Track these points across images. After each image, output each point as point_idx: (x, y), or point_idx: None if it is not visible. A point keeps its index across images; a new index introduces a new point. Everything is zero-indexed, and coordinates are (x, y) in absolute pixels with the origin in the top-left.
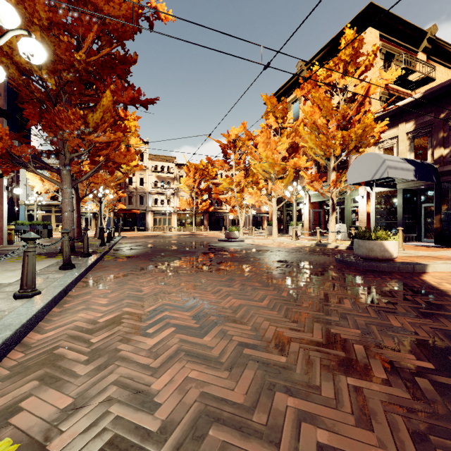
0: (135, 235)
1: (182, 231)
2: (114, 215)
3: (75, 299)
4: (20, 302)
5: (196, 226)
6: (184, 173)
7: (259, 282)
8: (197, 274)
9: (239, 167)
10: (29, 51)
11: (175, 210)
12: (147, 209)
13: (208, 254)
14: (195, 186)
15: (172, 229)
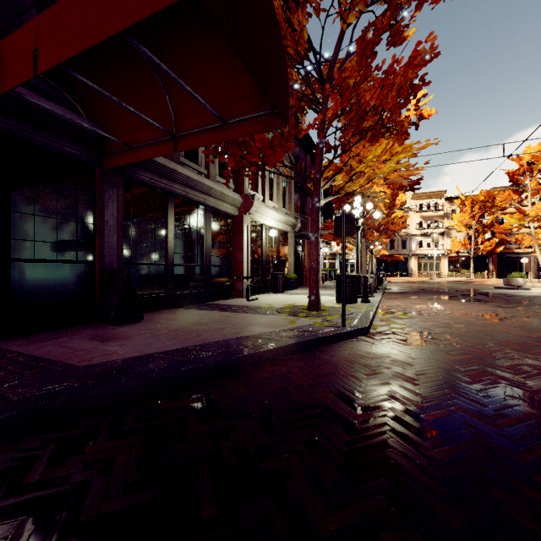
0: (398, 281)
1: (453, 278)
2: (376, 260)
3: (386, 301)
4: (371, 298)
5: (476, 272)
6: (458, 207)
7: (488, 306)
8: (448, 301)
9: (538, 195)
10: (377, 216)
11: (444, 253)
12: (410, 253)
13: (467, 295)
14: (473, 223)
15: (440, 275)
